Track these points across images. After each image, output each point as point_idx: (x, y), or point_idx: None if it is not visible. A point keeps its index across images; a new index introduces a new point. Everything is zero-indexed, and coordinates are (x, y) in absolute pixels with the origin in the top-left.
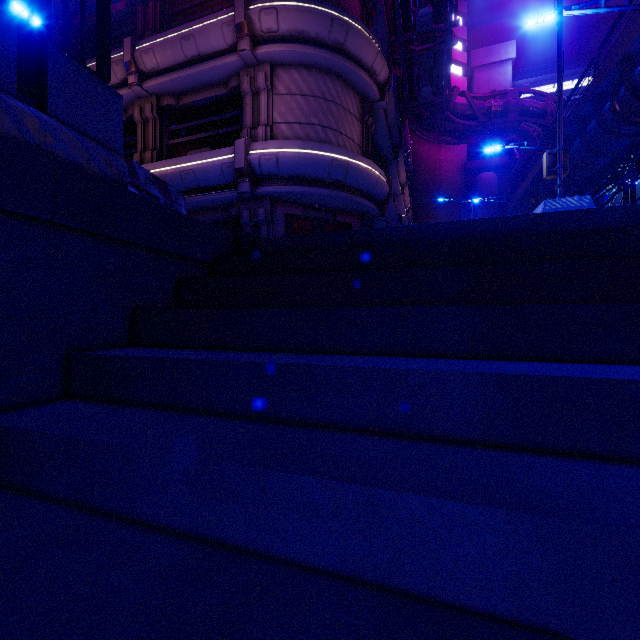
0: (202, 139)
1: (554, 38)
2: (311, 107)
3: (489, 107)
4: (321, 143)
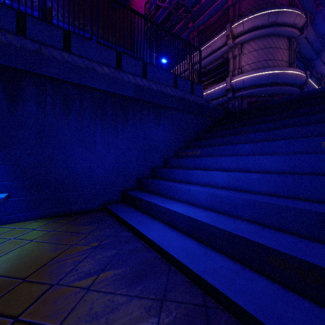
0: (213, 80)
1: None
2: (259, 54)
3: None
4: (263, 69)
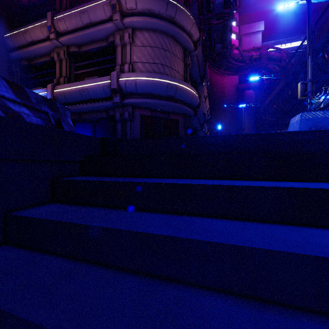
0: (93, 71)
1: (283, 20)
2: (155, 53)
3: (251, 55)
4: (161, 74)
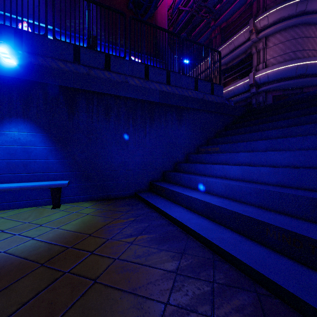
0: (236, 76)
1: None
2: (286, 46)
3: None
4: (290, 61)
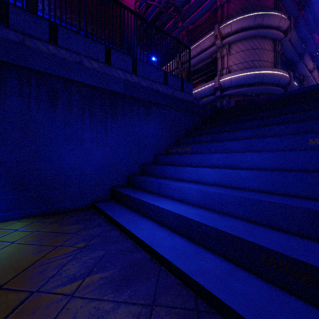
0: (202, 79)
1: None
2: (246, 55)
3: None
4: (250, 69)
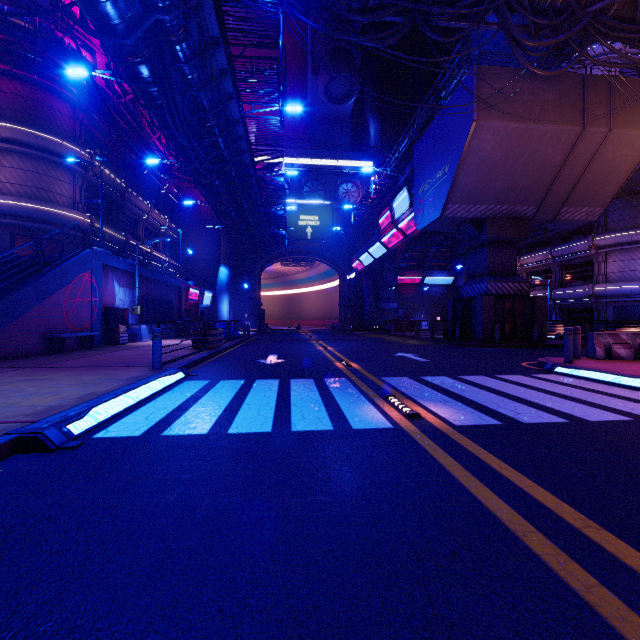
0: None
1: (293, 122)
2: (28, 177)
3: None
4: (31, 199)
